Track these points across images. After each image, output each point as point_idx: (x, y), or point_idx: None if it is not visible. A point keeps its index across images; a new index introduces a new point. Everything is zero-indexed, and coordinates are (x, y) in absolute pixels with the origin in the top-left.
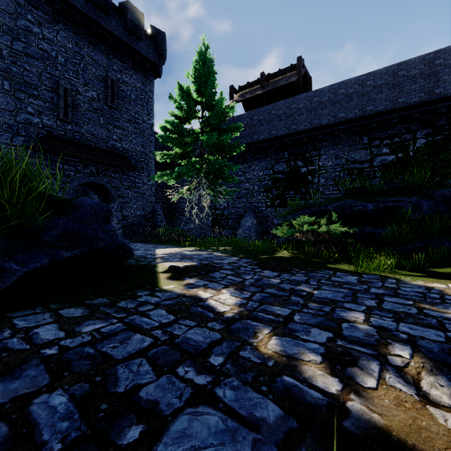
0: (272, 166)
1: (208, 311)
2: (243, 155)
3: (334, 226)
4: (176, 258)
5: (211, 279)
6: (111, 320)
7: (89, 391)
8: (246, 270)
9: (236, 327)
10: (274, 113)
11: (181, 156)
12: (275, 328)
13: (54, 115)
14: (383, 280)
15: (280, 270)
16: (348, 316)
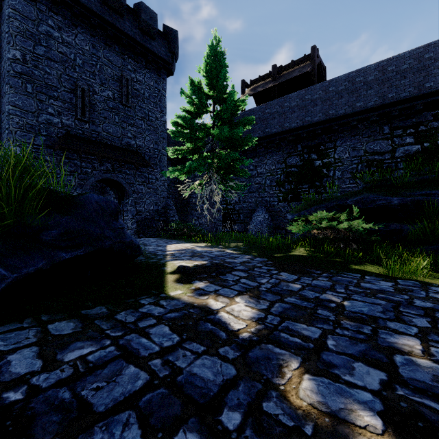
0: (284, 160)
1: (220, 328)
2: (254, 149)
3: (356, 222)
4: (186, 256)
5: (222, 283)
6: (104, 341)
7: None
8: (261, 271)
9: (254, 355)
10: (287, 106)
11: (192, 151)
12: (305, 359)
13: (73, 115)
14: (426, 288)
15: (299, 273)
16: (398, 342)
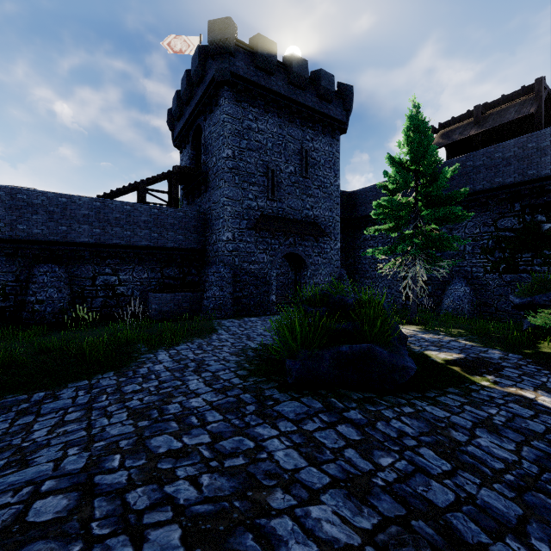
0: (494, 222)
1: (550, 410)
2: None
3: None
4: (430, 346)
5: (509, 378)
6: (493, 407)
7: (550, 445)
8: (531, 370)
9: None
10: (498, 157)
11: (394, 229)
12: None
13: (265, 197)
14: None
15: None
16: None
